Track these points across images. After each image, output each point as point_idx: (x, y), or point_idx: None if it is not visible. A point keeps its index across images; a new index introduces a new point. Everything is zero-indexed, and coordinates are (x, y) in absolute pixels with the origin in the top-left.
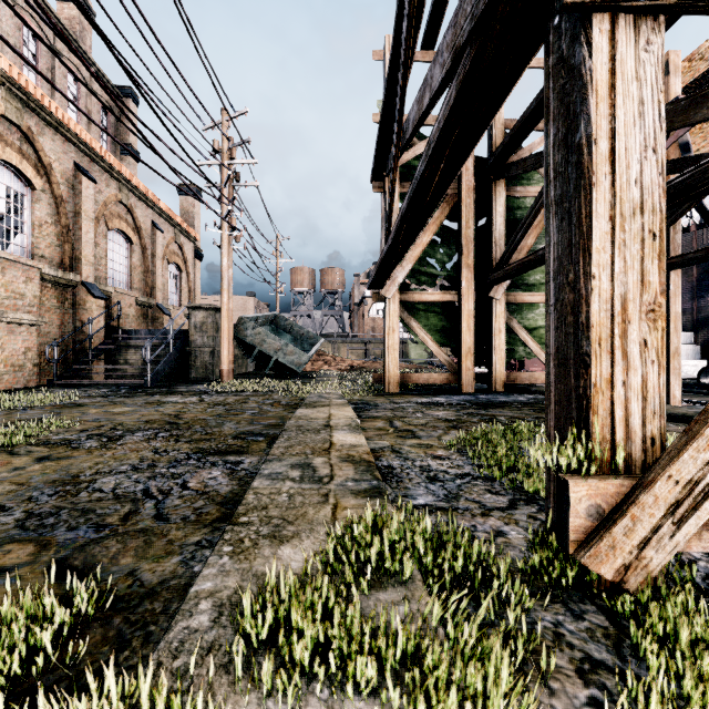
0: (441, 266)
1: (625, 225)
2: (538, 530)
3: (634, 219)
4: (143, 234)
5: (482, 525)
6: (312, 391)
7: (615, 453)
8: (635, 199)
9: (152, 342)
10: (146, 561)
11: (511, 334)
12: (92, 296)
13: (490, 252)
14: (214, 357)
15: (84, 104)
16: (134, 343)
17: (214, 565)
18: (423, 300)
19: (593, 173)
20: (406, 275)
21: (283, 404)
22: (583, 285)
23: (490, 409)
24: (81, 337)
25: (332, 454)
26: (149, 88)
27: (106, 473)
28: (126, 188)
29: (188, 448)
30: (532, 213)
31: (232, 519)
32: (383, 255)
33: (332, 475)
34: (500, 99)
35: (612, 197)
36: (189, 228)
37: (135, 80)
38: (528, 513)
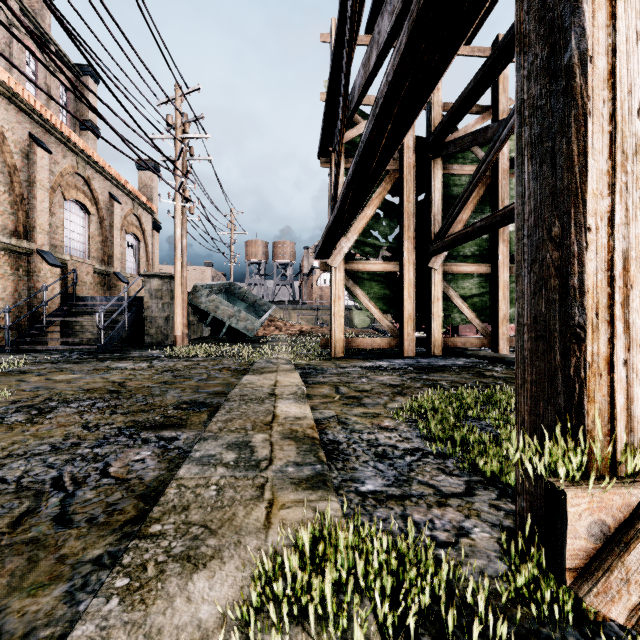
0: (384, 238)
1: (627, 165)
2: (504, 524)
3: (636, 159)
4: (101, 205)
5: (440, 520)
6: (261, 356)
7: (616, 450)
8: (637, 134)
9: (108, 309)
10: (19, 594)
11: (448, 301)
12: (47, 263)
13: (429, 225)
14: (169, 323)
15: (43, 80)
16: (90, 310)
17: (94, 616)
18: (367, 270)
19: (588, 99)
20: (351, 245)
21: (231, 370)
22: (574, 239)
23: (431, 373)
24: (36, 303)
25: (274, 430)
26: (95, 54)
27: (19, 456)
28: (83, 161)
29: (123, 421)
30: (469, 187)
31: (141, 527)
32: (330, 224)
33: (272, 458)
34: (455, 44)
35: (612, 129)
36: (147, 201)
37: (84, 48)
38: (489, 500)
